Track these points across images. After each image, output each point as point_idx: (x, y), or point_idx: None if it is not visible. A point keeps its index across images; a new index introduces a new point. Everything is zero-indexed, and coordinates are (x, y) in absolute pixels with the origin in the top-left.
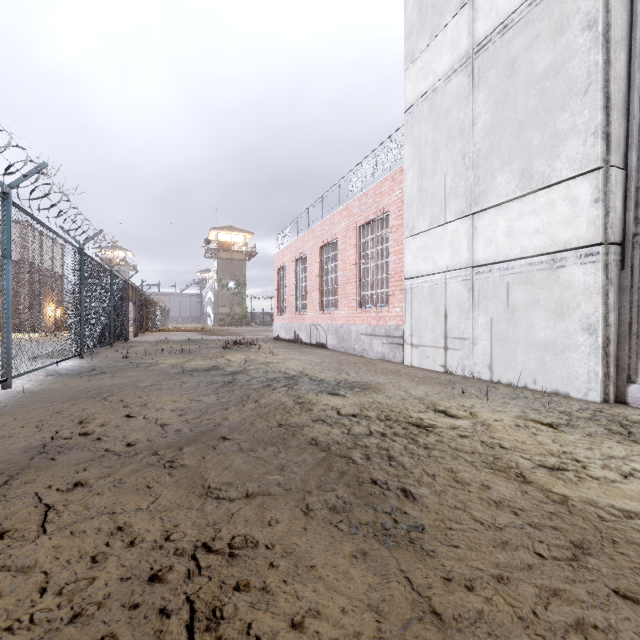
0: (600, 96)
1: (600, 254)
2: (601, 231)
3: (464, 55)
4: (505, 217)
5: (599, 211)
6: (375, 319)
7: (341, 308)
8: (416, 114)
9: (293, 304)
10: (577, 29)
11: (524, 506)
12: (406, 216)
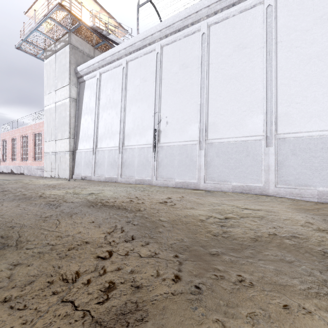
0: (69, 126)
1: (69, 153)
2: (69, 149)
3: (54, 102)
4: (60, 142)
5: (69, 145)
6: (39, 164)
7: (29, 160)
8: (47, 109)
9: (10, 157)
10: (67, 112)
11: (21, 184)
12: (45, 136)
